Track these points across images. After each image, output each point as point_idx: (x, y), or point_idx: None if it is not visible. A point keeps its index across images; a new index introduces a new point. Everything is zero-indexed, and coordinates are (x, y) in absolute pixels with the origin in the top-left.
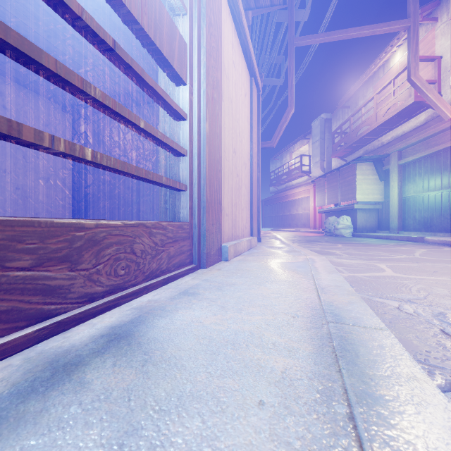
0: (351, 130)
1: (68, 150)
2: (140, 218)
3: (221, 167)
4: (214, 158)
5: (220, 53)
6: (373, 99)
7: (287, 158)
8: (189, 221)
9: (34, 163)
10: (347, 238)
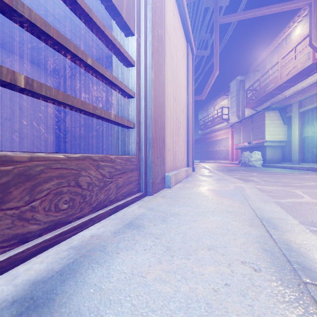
0: (261, 87)
1: None
2: (104, 153)
3: (164, 110)
4: (158, 102)
5: (163, 14)
6: (278, 64)
7: (212, 109)
8: (137, 155)
9: (27, 113)
10: (258, 168)
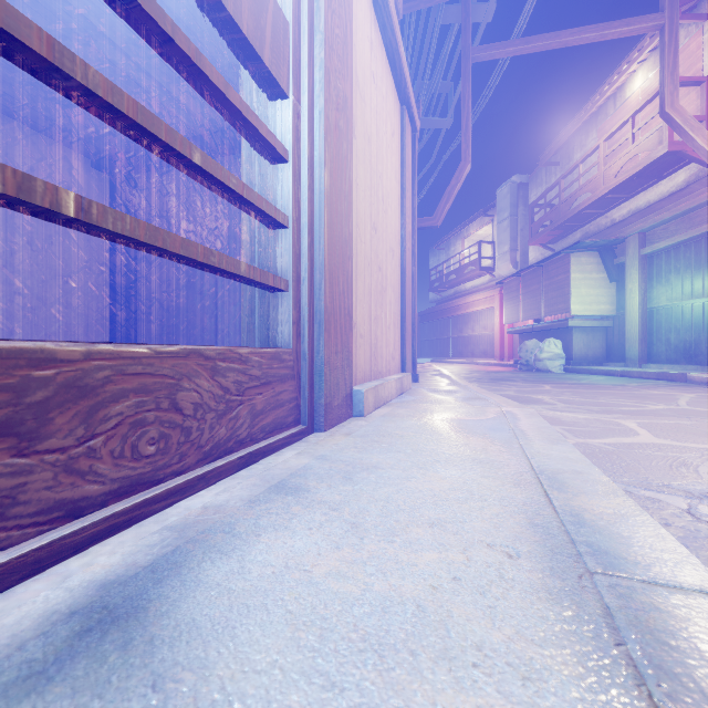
0: (562, 201)
1: (13, 189)
2: (219, 343)
3: (352, 251)
4: (339, 235)
5: (349, 50)
6: (598, 150)
7: (457, 246)
8: (294, 347)
9: (45, 252)
10: (556, 375)
